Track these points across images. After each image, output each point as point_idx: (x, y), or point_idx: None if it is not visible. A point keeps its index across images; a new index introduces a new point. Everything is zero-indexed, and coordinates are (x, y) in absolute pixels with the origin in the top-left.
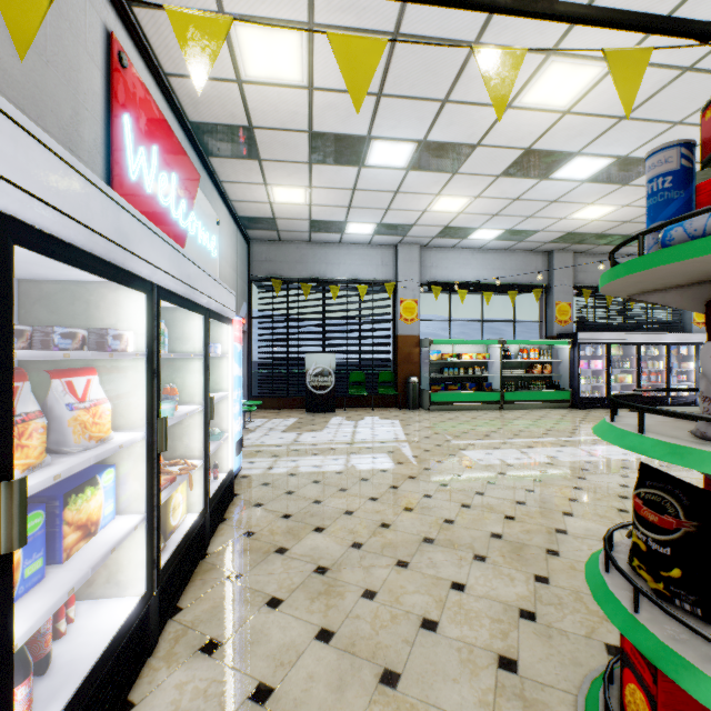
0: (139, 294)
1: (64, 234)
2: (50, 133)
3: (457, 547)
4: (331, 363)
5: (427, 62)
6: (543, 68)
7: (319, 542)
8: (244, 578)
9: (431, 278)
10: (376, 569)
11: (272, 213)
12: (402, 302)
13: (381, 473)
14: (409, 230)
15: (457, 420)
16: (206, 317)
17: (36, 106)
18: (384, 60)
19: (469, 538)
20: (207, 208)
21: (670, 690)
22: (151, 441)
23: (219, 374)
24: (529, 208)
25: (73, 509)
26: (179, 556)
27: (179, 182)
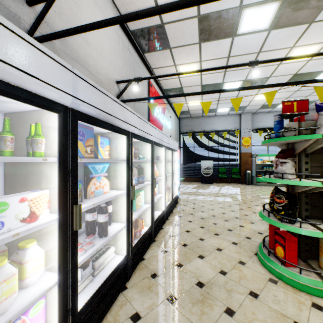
0: (162, 148)
1: (157, 141)
2: (141, 112)
3: (245, 220)
4: (211, 164)
5: (241, 60)
6: (291, 51)
7: (202, 214)
8: (182, 217)
9: (258, 126)
10: (218, 220)
11: (188, 109)
12: (243, 138)
13: (226, 202)
14: (245, 108)
15: (267, 189)
16: (172, 151)
17: (139, 107)
18: (225, 63)
19: (251, 219)
20: (167, 113)
21: (271, 229)
22: (164, 179)
23: (173, 166)
24: (306, 92)
25: (154, 189)
26: (168, 207)
27: (161, 110)
